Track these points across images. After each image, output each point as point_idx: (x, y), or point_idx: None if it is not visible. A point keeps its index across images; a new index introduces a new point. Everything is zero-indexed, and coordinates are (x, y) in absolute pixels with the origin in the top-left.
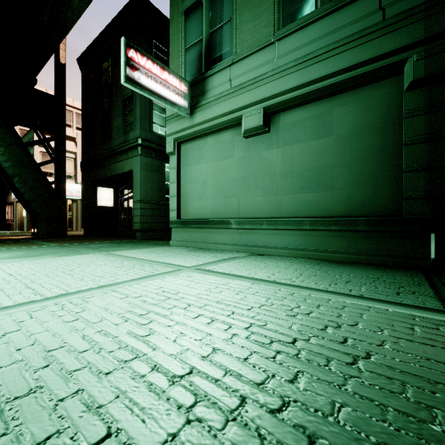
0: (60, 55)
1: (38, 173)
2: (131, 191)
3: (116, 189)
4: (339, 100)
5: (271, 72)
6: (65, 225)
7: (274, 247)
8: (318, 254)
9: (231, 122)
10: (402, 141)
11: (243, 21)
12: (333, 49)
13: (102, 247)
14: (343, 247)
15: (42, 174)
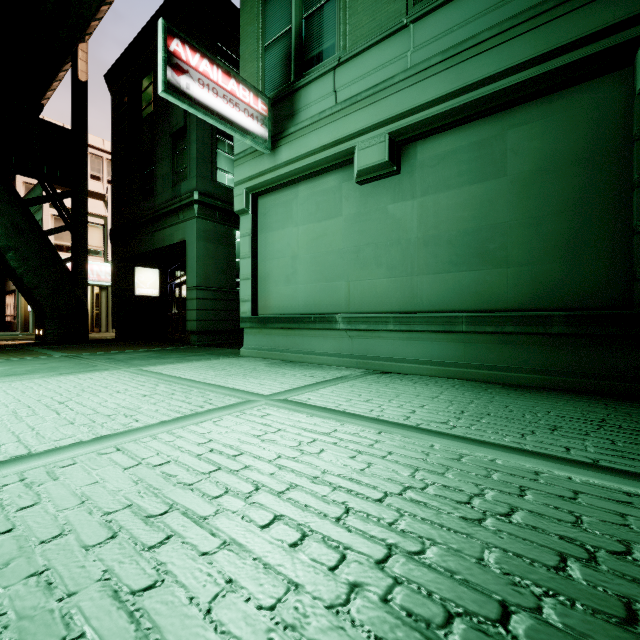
0: (79, 69)
1: (45, 246)
2: (185, 273)
3: (163, 270)
4: (518, 116)
5: (402, 74)
6: (86, 324)
7: (408, 361)
8: (481, 372)
9: (336, 159)
10: (632, 180)
11: None
12: (509, 28)
13: (133, 359)
14: (526, 361)
15: (51, 248)
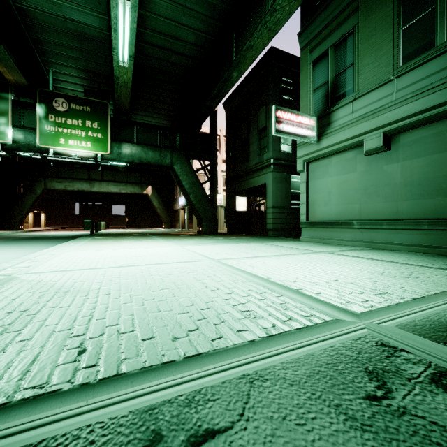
0: None
1: (202, 190)
2: (263, 199)
3: (248, 197)
4: None
5: (390, 103)
6: (217, 225)
7: (394, 244)
8: (436, 249)
9: (353, 145)
10: None
11: (364, 64)
12: None
13: (253, 240)
14: None
15: (204, 191)
